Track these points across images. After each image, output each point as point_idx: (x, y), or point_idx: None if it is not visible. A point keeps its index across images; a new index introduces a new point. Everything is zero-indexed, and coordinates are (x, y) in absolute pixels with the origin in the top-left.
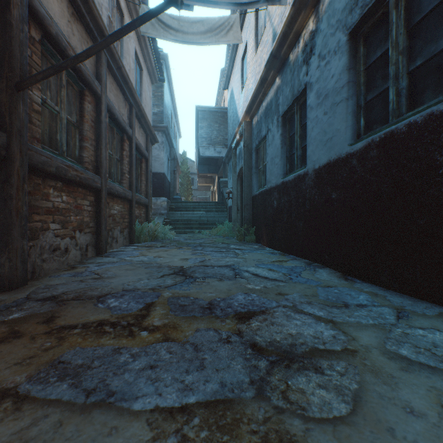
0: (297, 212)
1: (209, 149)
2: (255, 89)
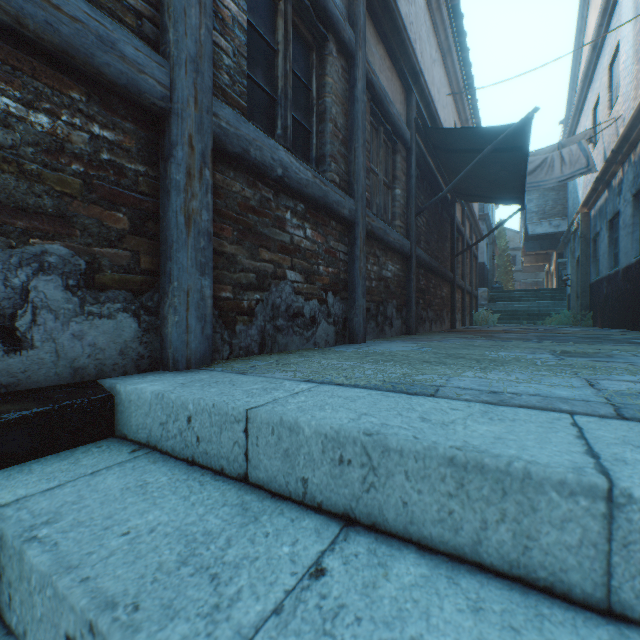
0: (615, 297)
1: (540, 225)
2: (587, 193)
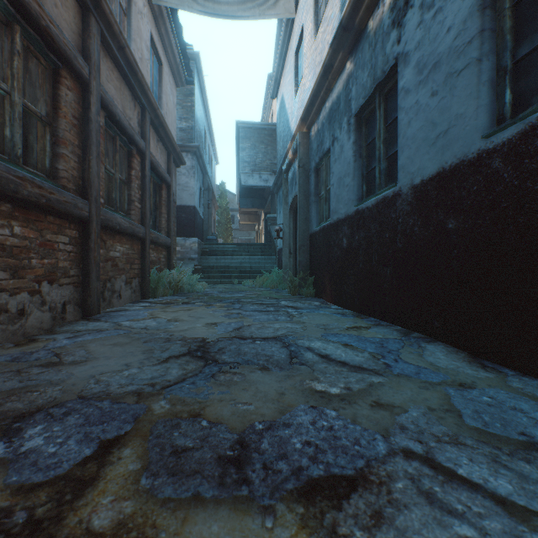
0: (382, 254)
1: (253, 177)
2: (315, 83)
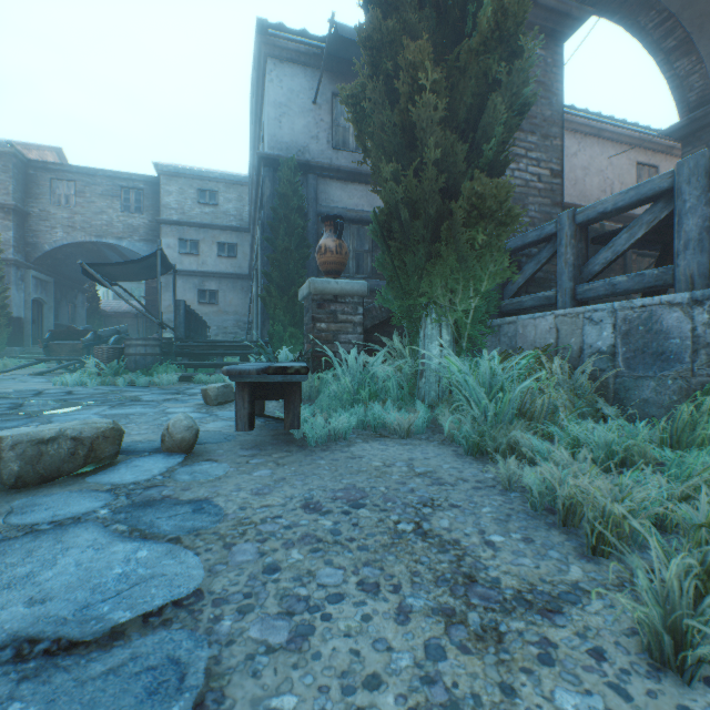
0: None
1: None
2: None
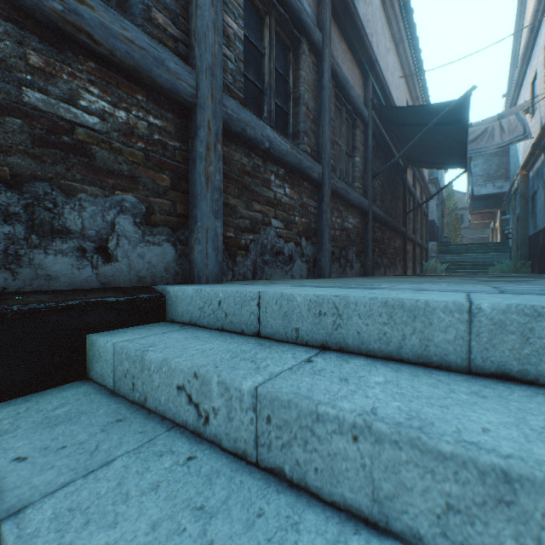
0: None
1: (485, 187)
2: (526, 157)
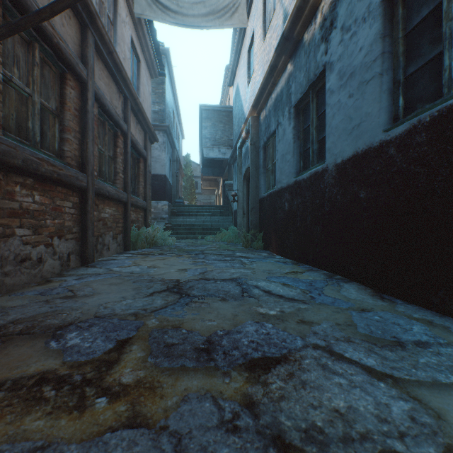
0: (314, 215)
1: (213, 150)
2: (264, 79)
